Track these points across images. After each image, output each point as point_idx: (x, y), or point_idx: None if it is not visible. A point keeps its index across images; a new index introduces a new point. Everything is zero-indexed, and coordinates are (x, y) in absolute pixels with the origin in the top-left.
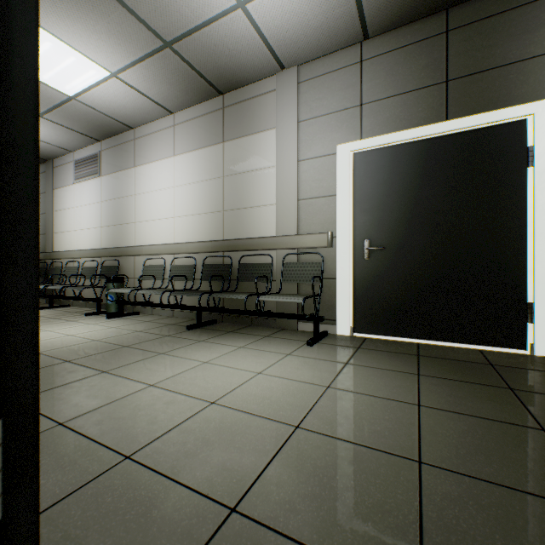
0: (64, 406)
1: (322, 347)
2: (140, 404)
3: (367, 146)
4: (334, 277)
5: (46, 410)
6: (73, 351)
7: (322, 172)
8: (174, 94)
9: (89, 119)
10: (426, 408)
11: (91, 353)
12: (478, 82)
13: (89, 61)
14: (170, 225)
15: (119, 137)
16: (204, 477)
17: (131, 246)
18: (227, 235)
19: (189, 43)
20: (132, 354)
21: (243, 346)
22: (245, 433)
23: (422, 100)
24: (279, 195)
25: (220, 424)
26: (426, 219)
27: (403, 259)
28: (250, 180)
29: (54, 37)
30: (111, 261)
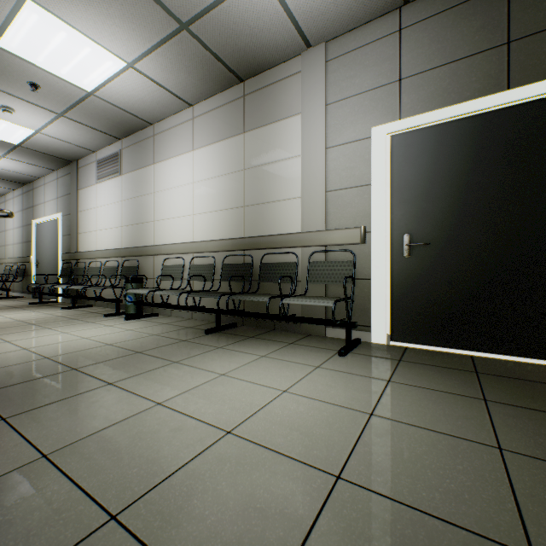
0: (55, 429)
1: (356, 358)
2: (143, 430)
3: (407, 127)
4: (367, 277)
5: (34, 433)
6: (83, 356)
7: (353, 159)
8: (192, 83)
9: (109, 116)
10: (511, 454)
11: (101, 360)
12: None
13: (105, 51)
14: (189, 223)
15: (139, 134)
16: None
17: (150, 245)
18: (248, 232)
19: (207, 23)
20: (143, 362)
21: (266, 354)
22: (269, 483)
23: (476, 68)
24: (305, 187)
25: (236, 467)
26: (481, 208)
27: (452, 256)
28: (273, 172)
29: (69, 25)
30: (131, 261)
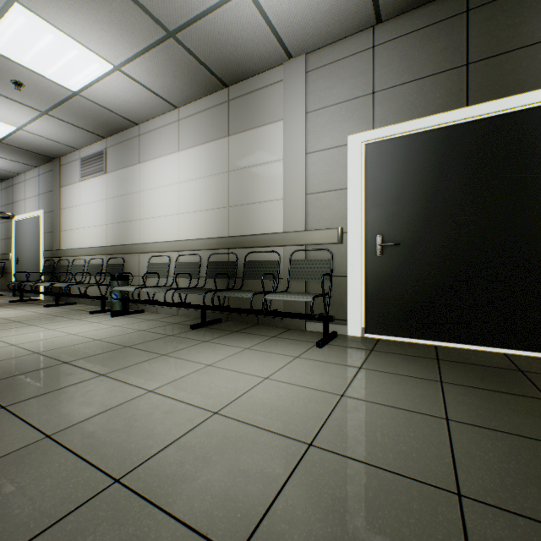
0: (55, 415)
1: (332, 348)
2: (137, 413)
3: (380, 136)
4: (344, 274)
5: (35, 418)
6: (73, 351)
7: (331, 165)
8: (178, 87)
9: (94, 115)
10: (456, 423)
11: (91, 354)
12: (502, 63)
13: (92, 54)
14: (175, 222)
15: (124, 134)
16: (203, 509)
17: (136, 243)
18: (233, 231)
19: (193, 32)
20: (133, 355)
21: (249, 347)
22: (251, 451)
23: (440, 86)
24: (286, 189)
25: (223, 439)
26: (444, 212)
27: (419, 255)
28: (256, 175)
29: (56, 28)
30: (116, 259)
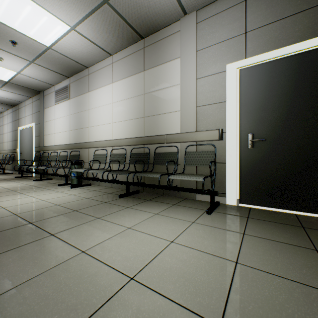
0: (4, 274)
1: (218, 215)
2: (68, 275)
3: (251, 63)
4: (224, 161)
5: None
6: (39, 213)
7: (214, 85)
8: (111, 40)
9: (61, 62)
10: None
11: (50, 216)
12: None
13: (56, 19)
14: (110, 128)
15: (80, 74)
16: None
17: (86, 142)
18: (146, 133)
19: None
20: (77, 218)
21: (158, 213)
22: None
23: (299, 22)
24: (183, 104)
25: (136, 314)
26: (302, 116)
27: (281, 148)
28: (162, 95)
29: (32, 1)
30: (75, 152)
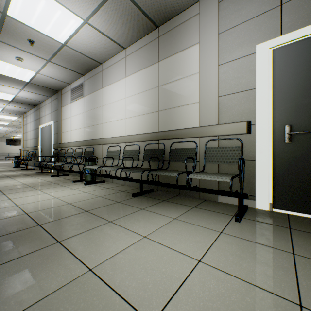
0: None
1: (250, 224)
2: (68, 309)
3: (288, 40)
4: (252, 159)
5: None
6: (49, 213)
7: (240, 71)
8: (124, 32)
9: (76, 60)
10: None
11: (59, 217)
12: None
13: (69, 12)
14: (123, 123)
15: (94, 71)
16: None
17: (100, 138)
18: (161, 128)
19: None
20: (87, 221)
21: (176, 217)
22: None
23: None
24: (202, 94)
25: None
26: None
27: None
28: (178, 86)
29: None
30: (89, 148)
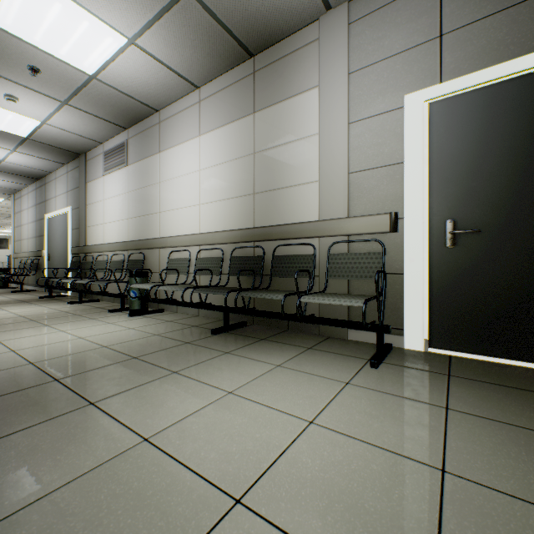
0: None
1: (392, 370)
2: (115, 490)
3: (451, 91)
4: (399, 271)
5: None
6: (72, 362)
7: (382, 134)
8: (198, 61)
9: (113, 103)
10: None
11: (90, 368)
12: None
13: (104, 25)
14: (196, 213)
15: (145, 122)
16: None
17: (156, 238)
18: (259, 222)
19: None
20: (137, 372)
21: (281, 363)
22: None
23: None
24: (323, 169)
25: None
26: None
27: (510, 246)
28: (286, 155)
29: None
30: (137, 255)
